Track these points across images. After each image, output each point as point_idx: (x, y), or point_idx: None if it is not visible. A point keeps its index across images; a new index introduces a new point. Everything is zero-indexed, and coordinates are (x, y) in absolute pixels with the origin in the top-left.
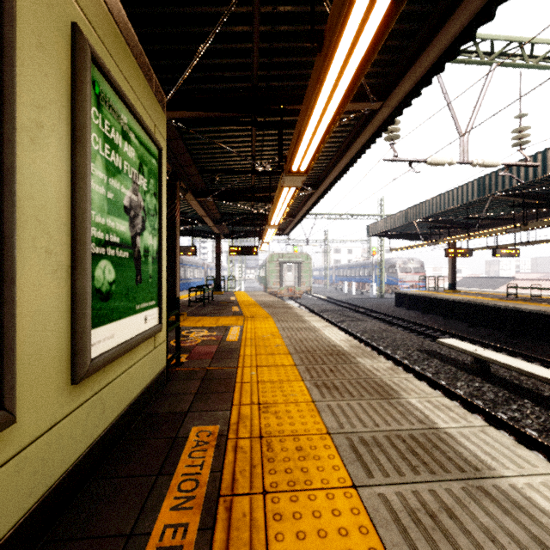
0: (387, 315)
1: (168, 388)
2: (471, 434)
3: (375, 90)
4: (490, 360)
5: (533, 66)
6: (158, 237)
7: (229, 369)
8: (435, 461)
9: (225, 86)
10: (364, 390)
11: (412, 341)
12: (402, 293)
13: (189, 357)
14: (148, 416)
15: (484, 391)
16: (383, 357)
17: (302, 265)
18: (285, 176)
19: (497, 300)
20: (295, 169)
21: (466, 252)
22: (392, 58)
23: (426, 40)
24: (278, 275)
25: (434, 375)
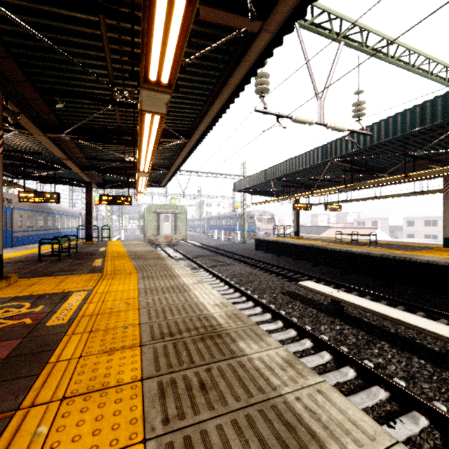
0: (250, 258)
1: None
2: None
3: (254, 7)
4: (346, 302)
5: (367, 52)
6: None
7: None
8: None
9: None
10: None
11: (275, 283)
12: (261, 239)
13: None
14: None
15: (345, 334)
16: (252, 302)
17: (178, 215)
18: (141, 89)
19: (330, 244)
20: (153, 77)
21: (307, 206)
22: None
23: None
24: (155, 224)
25: (299, 320)
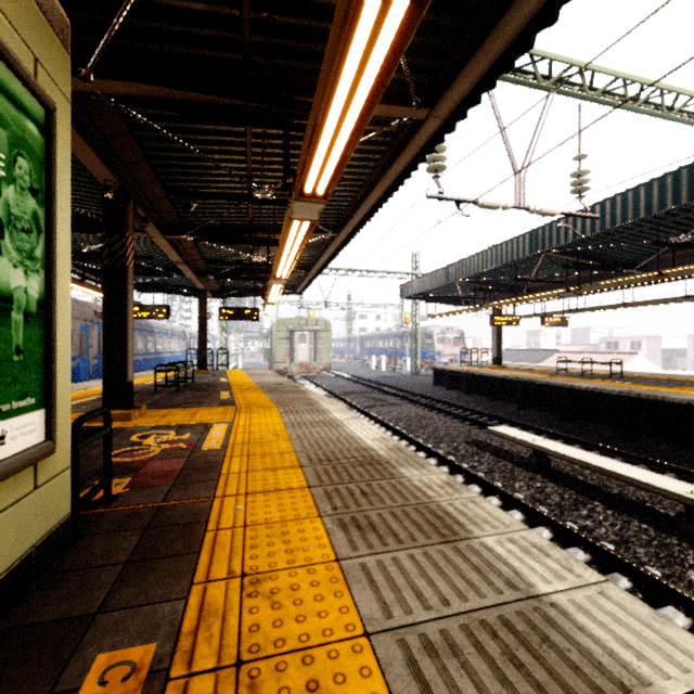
0: (424, 397)
1: (72, 554)
2: (589, 602)
3: (419, 92)
4: (552, 453)
5: (593, 99)
6: (45, 275)
7: (198, 504)
8: (555, 679)
9: (200, 53)
10: (416, 527)
11: (458, 430)
12: (442, 369)
13: (133, 482)
14: (4, 636)
15: (547, 493)
16: (424, 453)
17: (319, 334)
18: (295, 201)
19: (547, 376)
20: (308, 191)
21: (513, 320)
22: (444, 46)
23: (491, 22)
24: (287, 347)
25: (487, 475)
